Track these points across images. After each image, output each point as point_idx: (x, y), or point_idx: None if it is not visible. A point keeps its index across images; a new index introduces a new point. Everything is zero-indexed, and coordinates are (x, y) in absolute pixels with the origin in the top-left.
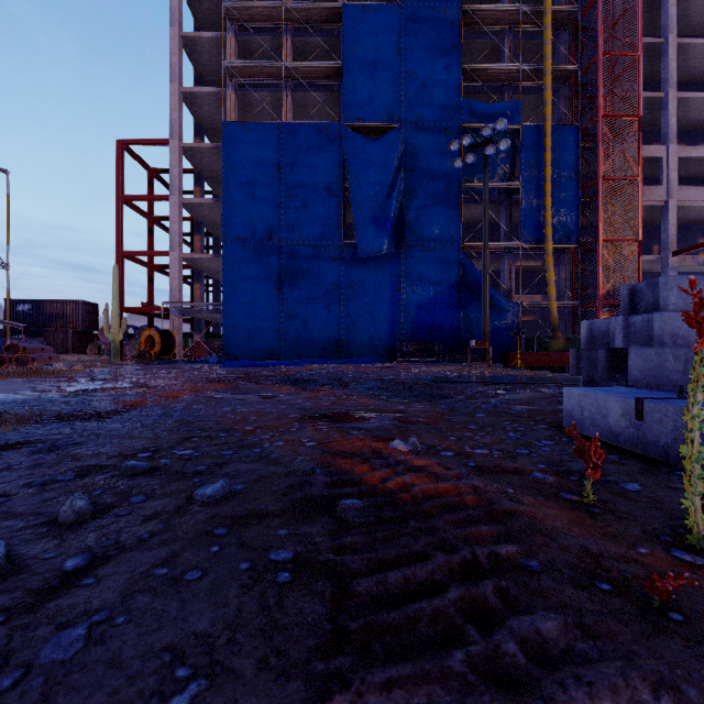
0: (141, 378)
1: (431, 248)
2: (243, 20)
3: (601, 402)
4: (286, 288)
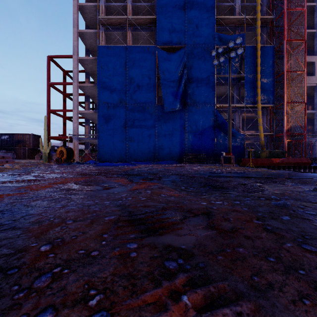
0: (42, 173)
1: (200, 107)
2: None
3: None
4: (129, 127)
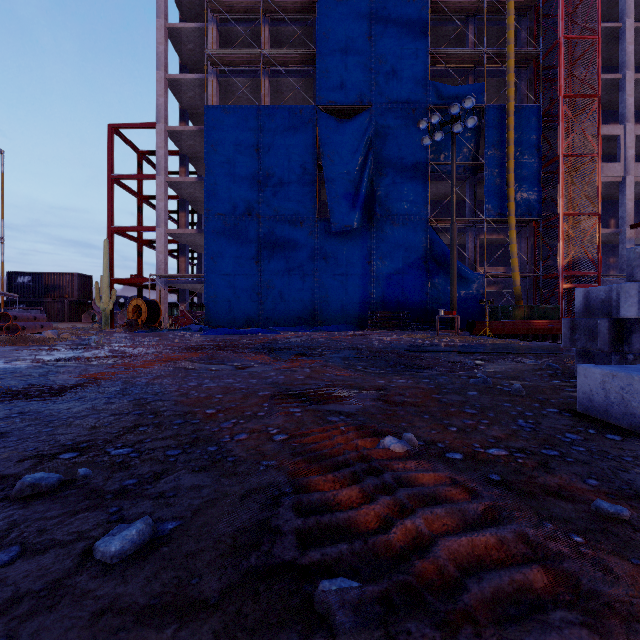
0: (121, 347)
1: (400, 222)
2: (224, 11)
3: (638, 385)
4: (264, 261)
